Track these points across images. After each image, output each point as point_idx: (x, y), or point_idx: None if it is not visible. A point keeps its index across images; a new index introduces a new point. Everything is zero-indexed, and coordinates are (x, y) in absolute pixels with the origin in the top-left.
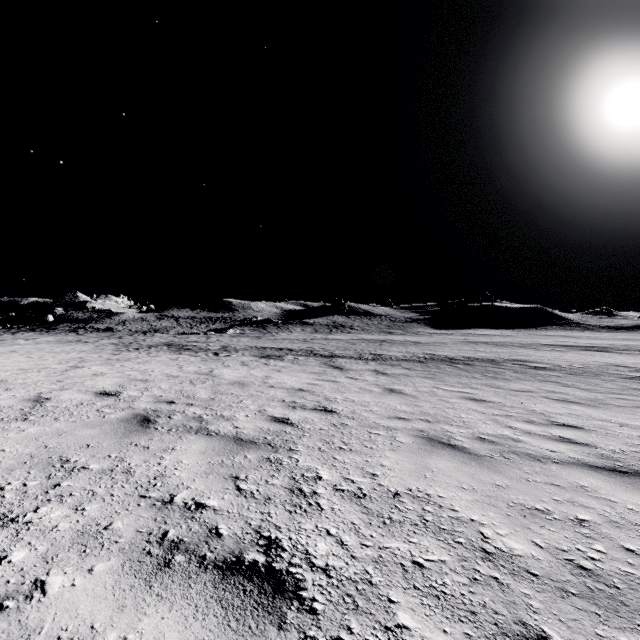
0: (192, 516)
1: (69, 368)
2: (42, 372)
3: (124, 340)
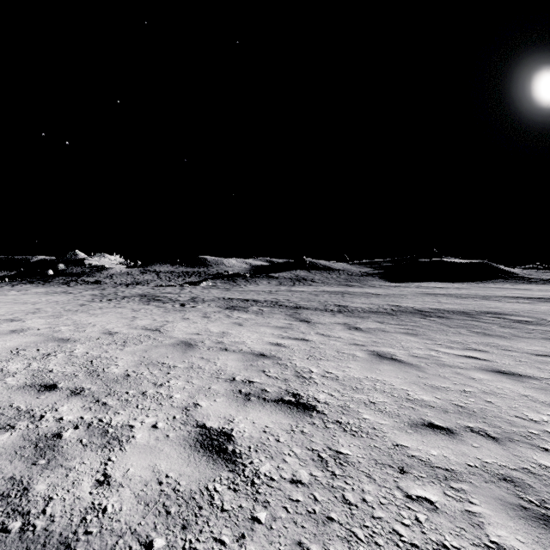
0: None
1: None
2: None
3: (105, 291)
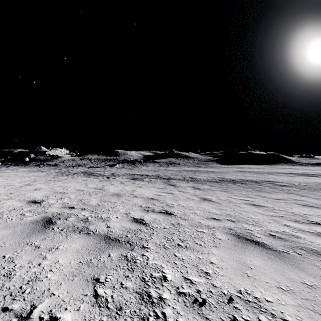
0: None
1: (23, 185)
2: (5, 188)
3: (62, 170)
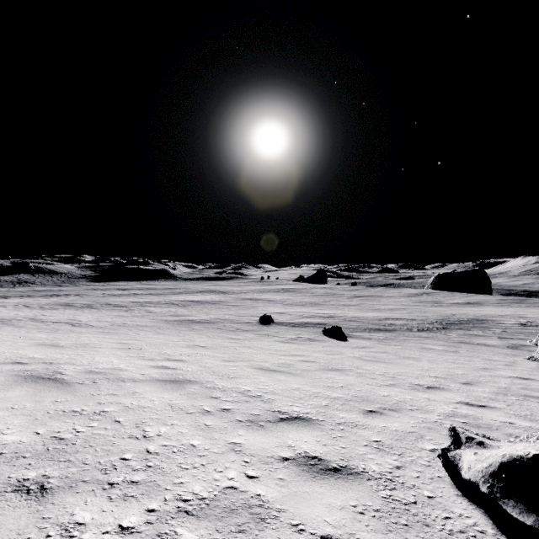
0: None
1: None
2: None
3: None
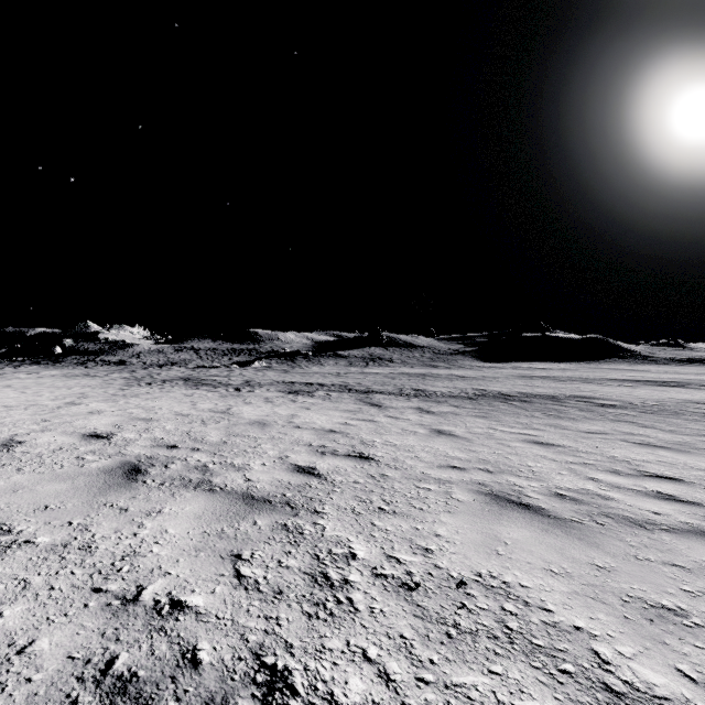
0: (161, 626)
1: (63, 405)
2: (29, 409)
3: (137, 374)
